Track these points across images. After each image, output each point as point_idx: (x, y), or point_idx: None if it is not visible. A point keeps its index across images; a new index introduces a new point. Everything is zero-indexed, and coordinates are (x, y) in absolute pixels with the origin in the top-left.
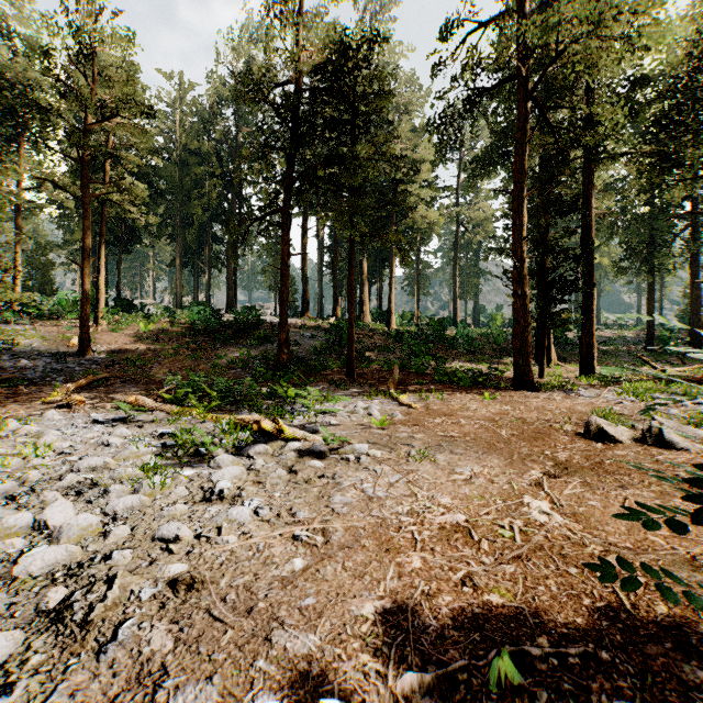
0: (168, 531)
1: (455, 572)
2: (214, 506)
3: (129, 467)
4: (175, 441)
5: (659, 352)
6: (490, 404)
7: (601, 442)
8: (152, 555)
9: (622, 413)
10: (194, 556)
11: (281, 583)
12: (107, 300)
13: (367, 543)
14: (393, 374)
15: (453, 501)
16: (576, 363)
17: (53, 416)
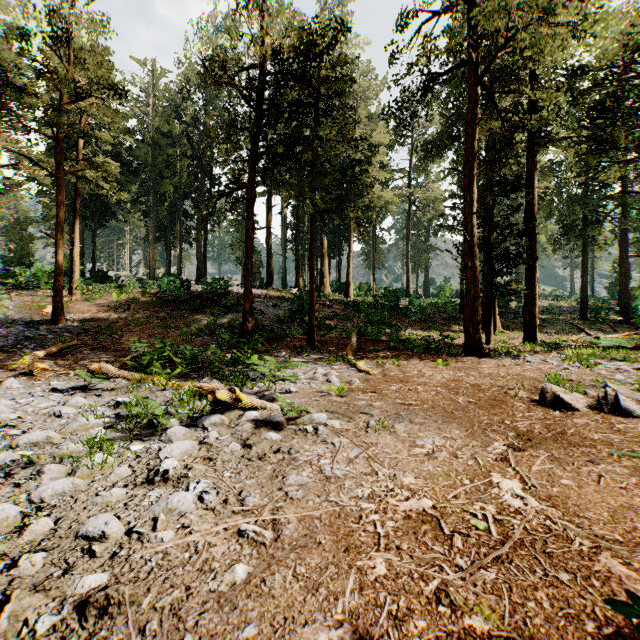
0: (94, 526)
1: (426, 582)
2: (156, 490)
3: (75, 441)
4: (128, 411)
5: (592, 320)
6: (444, 370)
7: (557, 409)
8: (69, 559)
9: (571, 379)
10: (120, 560)
11: (217, 603)
12: (83, 272)
13: (323, 539)
14: (351, 341)
15: (416, 481)
16: (518, 330)
17: (12, 385)
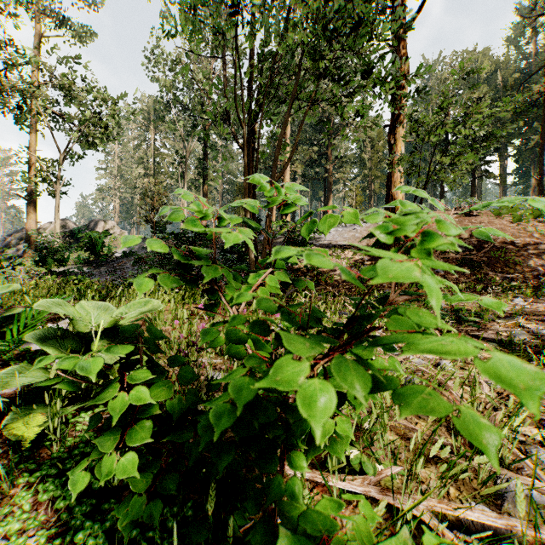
0: None
1: None
2: None
3: None
4: None
5: None
6: None
7: None
8: None
9: None
10: None
11: None
12: None
13: None
14: None
15: None
16: None
17: None
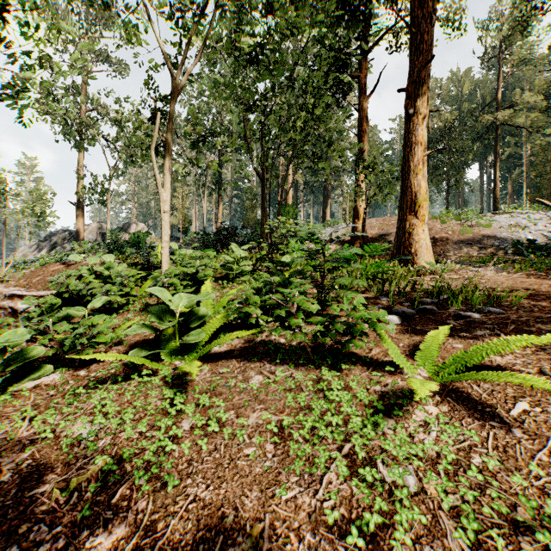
0: None
1: None
2: None
3: None
4: None
5: None
6: None
7: None
8: None
9: None
10: None
11: None
12: None
13: None
14: None
15: None
16: None
17: None
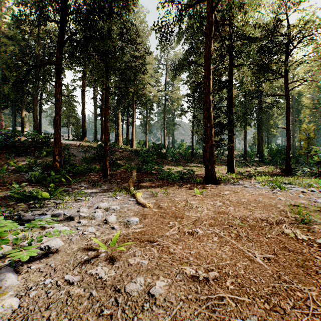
0: None
1: None
2: None
3: None
4: None
5: (249, 160)
6: (203, 199)
7: None
8: None
9: (297, 205)
10: None
11: None
12: None
13: None
14: (132, 175)
15: None
16: (220, 165)
17: None
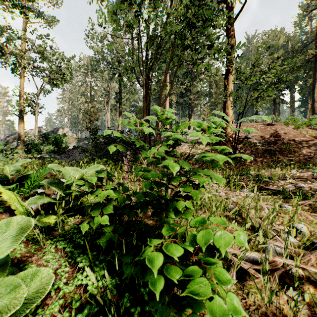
0: None
1: None
2: None
3: None
4: None
5: None
6: None
7: None
8: None
9: None
10: None
11: None
12: None
13: None
14: None
15: None
16: None
17: None
